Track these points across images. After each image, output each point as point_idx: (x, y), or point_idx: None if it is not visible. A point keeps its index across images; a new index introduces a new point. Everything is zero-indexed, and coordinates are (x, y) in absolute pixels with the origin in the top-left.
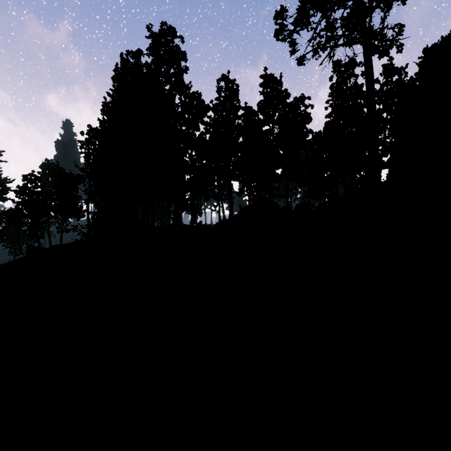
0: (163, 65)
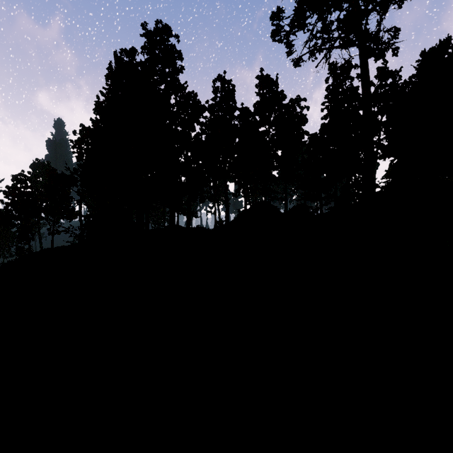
0: (158, 64)
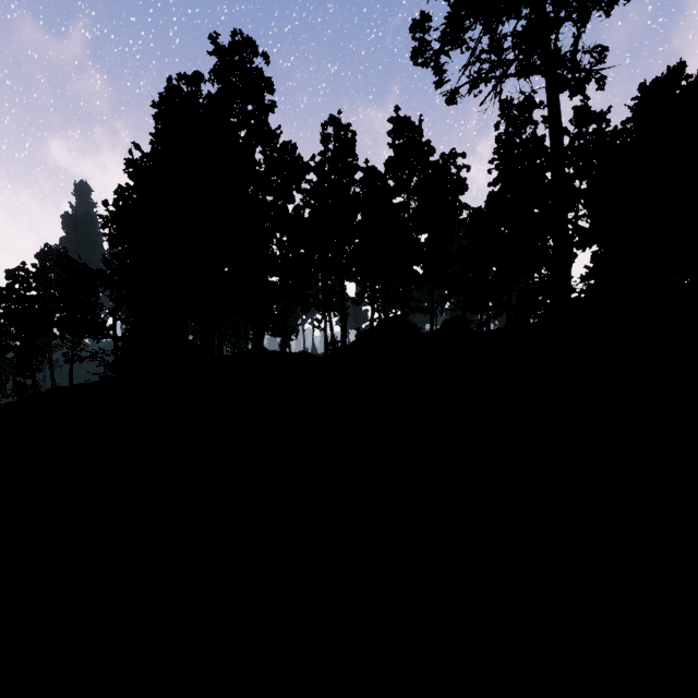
0: (235, 99)
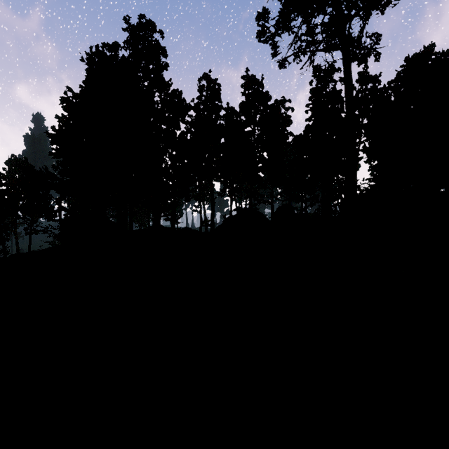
0: (141, 60)
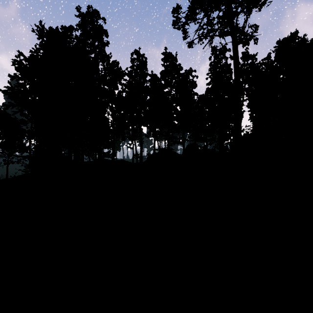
0: (89, 39)
